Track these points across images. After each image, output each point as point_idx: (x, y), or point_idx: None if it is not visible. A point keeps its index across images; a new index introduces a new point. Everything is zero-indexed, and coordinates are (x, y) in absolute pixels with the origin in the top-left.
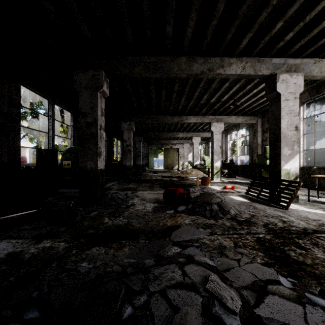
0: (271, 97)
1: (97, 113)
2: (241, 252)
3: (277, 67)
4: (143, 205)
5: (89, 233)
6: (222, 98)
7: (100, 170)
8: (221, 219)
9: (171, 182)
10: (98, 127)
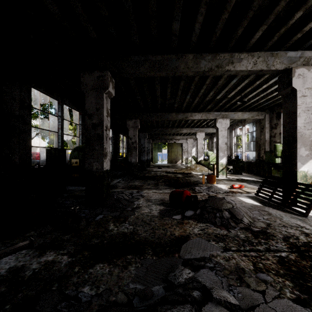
0: (285, 93)
1: (103, 114)
2: (265, 279)
3: (292, 61)
4: (149, 207)
5: (93, 243)
6: (229, 95)
7: (106, 171)
8: (234, 228)
9: (176, 178)
10: (103, 128)
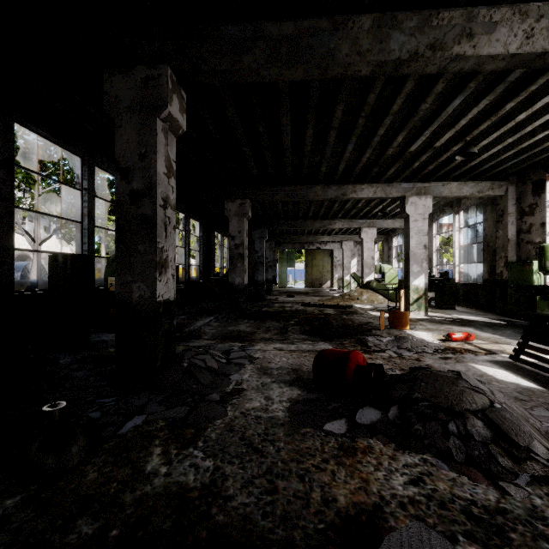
0: None
1: (156, 168)
2: None
3: None
4: (263, 392)
5: (71, 542)
6: (438, 141)
7: (163, 302)
8: (512, 477)
9: (324, 317)
10: (157, 202)
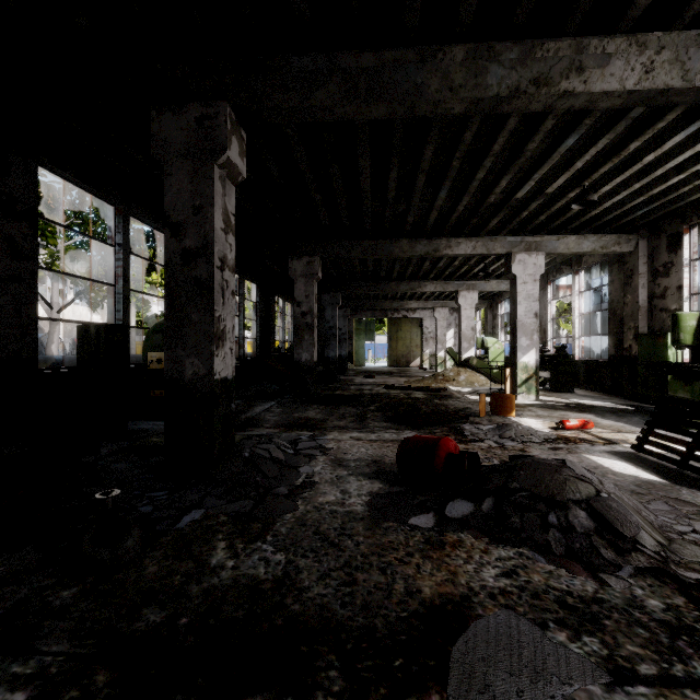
0: None
1: (212, 223)
2: None
3: None
4: (339, 486)
5: (140, 629)
6: (549, 186)
7: (220, 381)
8: (614, 570)
9: (411, 402)
10: (213, 263)
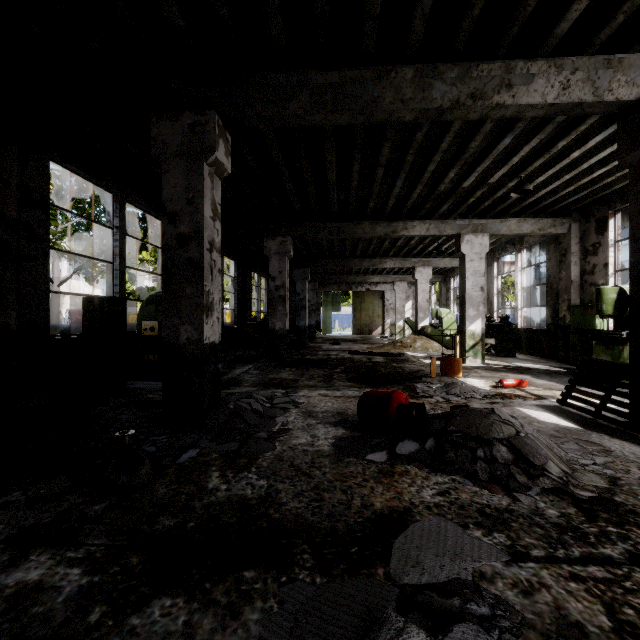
0: (637, 159)
1: (203, 212)
2: None
3: None
4: (309, 432)
5: (159, 529)
6: (491, 177)
7: (209, 345)
8: (525, 490)
9: (372, 365)
10: (204, 246)
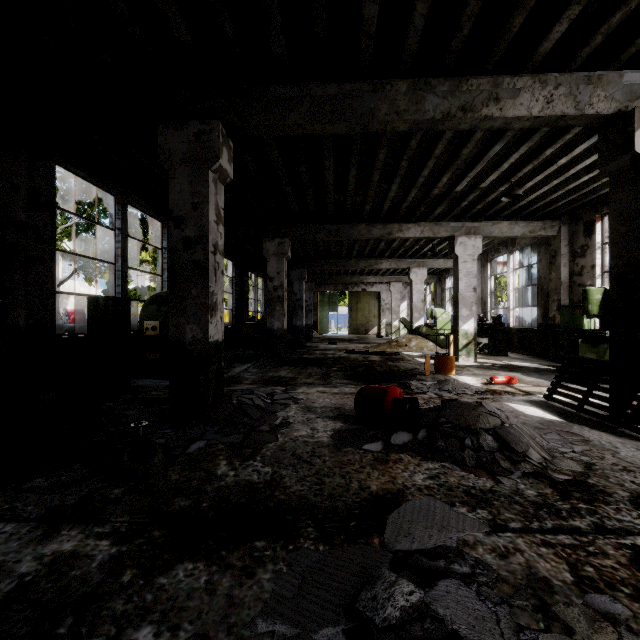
0: (616, 168)
1: (208, 217)
2: (609, 611)
3: (634, 94)
4: (309, 425)
5: (175, 509)
6: (483, 182)
7: (213, 343)
8: (508, 474)
9: (368, 364)
10: (209, 249)
